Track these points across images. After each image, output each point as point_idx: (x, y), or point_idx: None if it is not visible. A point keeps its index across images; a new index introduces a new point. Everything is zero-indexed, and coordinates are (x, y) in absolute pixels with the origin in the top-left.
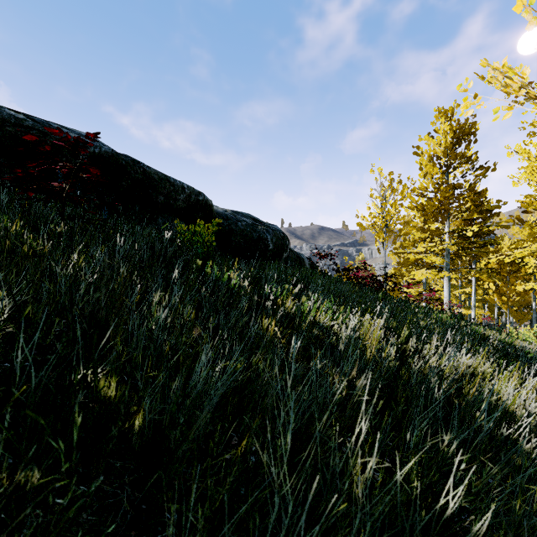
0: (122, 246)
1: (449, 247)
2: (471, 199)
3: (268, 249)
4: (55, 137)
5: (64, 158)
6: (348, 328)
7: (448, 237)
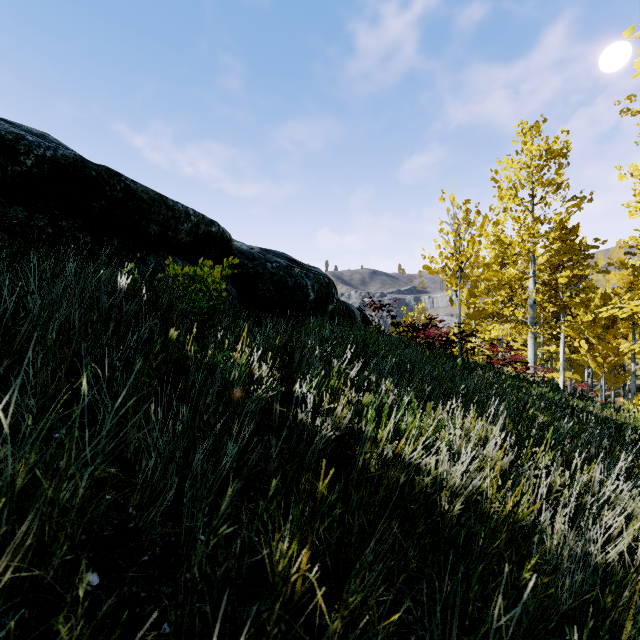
0: (13, 303)
1: (535, 297)
2: (561, 236)
3: (308, 300)
4: None
5: None
6: (457, 466)
7: (533, 284)
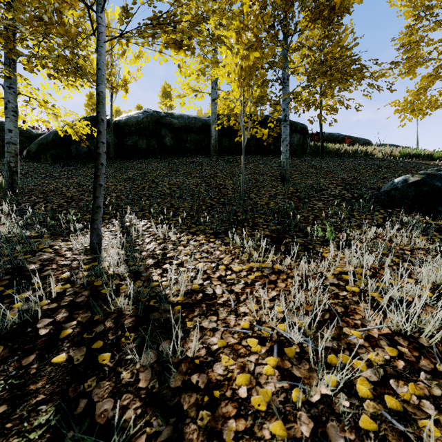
0: None
1: None
2: None
3: None
4: (335, 136)
5: (336, 139)
6: None
7: None
